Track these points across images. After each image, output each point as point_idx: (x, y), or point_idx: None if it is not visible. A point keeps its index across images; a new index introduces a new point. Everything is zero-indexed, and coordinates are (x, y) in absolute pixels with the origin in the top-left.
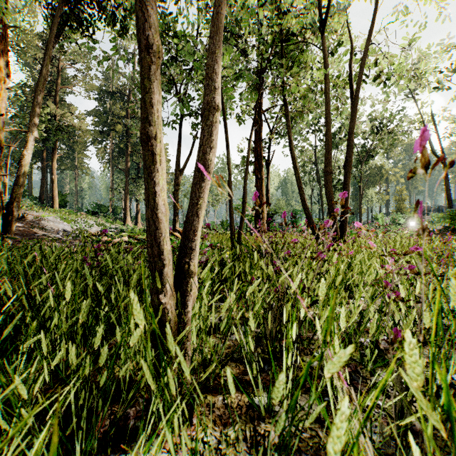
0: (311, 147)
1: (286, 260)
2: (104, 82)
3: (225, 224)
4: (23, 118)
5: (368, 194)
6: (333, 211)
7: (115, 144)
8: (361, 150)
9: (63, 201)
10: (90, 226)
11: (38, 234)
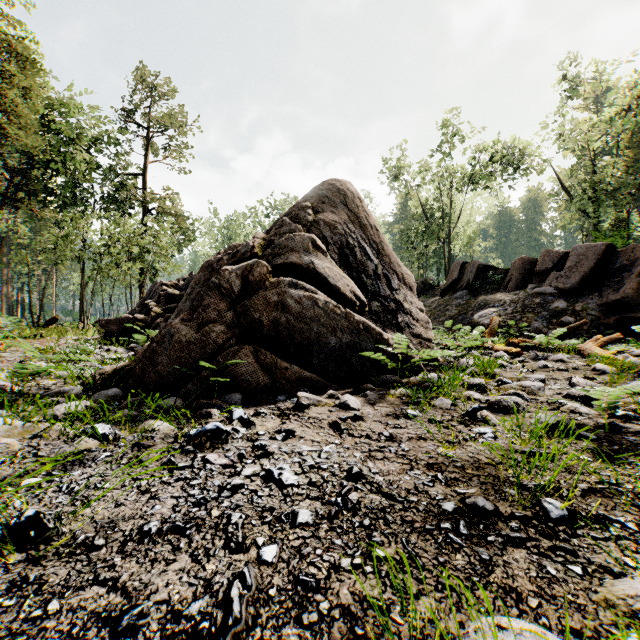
0: None
1: None
2: None
3: None
4: None
5: None
6: None
7: None
8: None
9: None
10: None
11: None
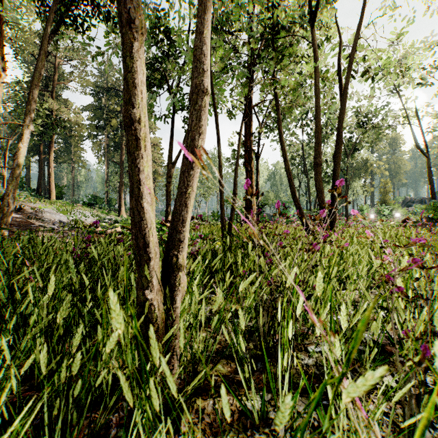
0: (299, 141)
1: (276, 250)
2: (99, 78)
3: (216, 215)
4: (21, 113)
5: (353, 187)
6: (323, 202)
7: (110, 139)
8: (347, 144)
9: (59, 193)
10: (86, 217)
11: (35, 224)
